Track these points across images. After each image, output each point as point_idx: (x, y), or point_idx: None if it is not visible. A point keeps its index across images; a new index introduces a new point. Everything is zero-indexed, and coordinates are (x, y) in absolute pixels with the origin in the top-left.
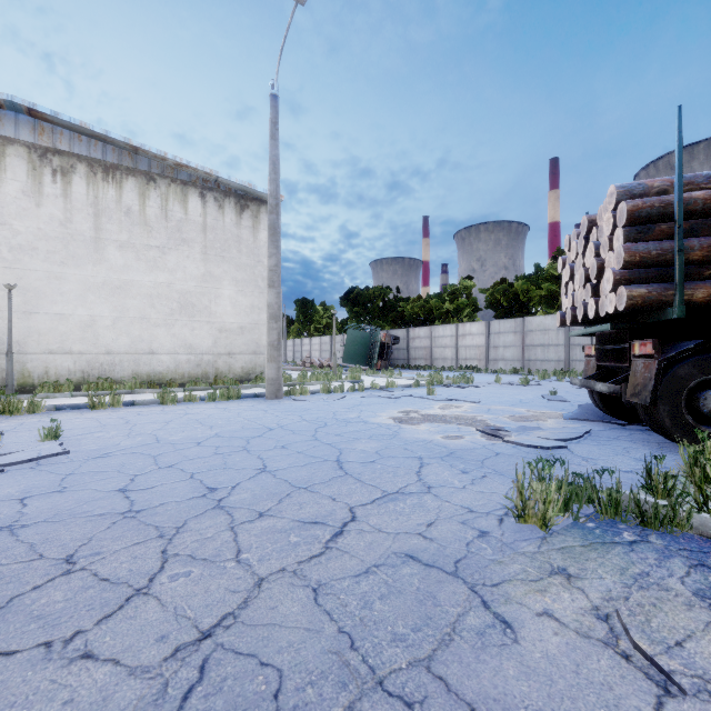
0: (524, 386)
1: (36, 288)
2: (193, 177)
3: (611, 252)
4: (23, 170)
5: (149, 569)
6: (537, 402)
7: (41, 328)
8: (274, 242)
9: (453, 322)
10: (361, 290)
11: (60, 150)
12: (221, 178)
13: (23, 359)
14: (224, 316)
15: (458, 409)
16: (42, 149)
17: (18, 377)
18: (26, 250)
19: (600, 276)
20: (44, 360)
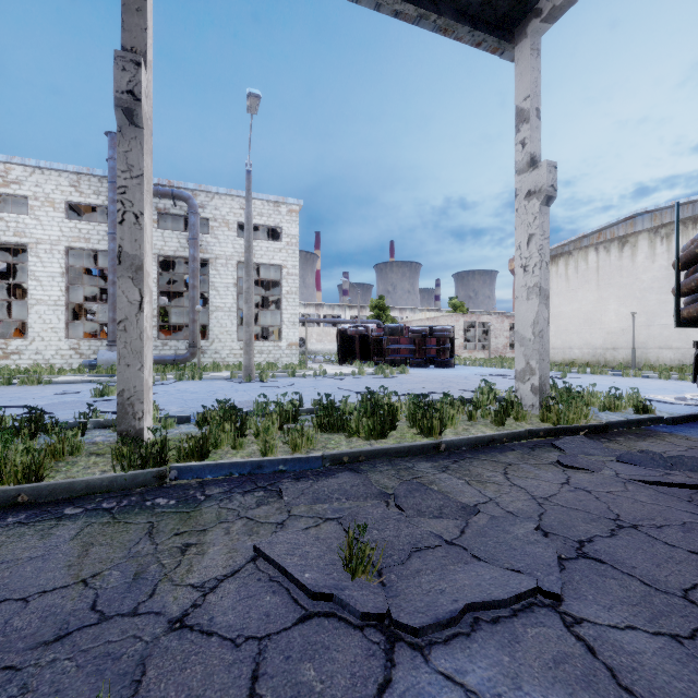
0: None
1: (652, 311)
2: None
3: None
4: (646, 245)
5: (504, 384)
6: None
7: (654, 334)
8: None
9: None
10: None
11: (665, 224)
12: None
13: (646, 352)
14: None
15: None
16: (655, 228)
17: (643, 362)
18: (647, 290)
19: None
20: (656, 352)
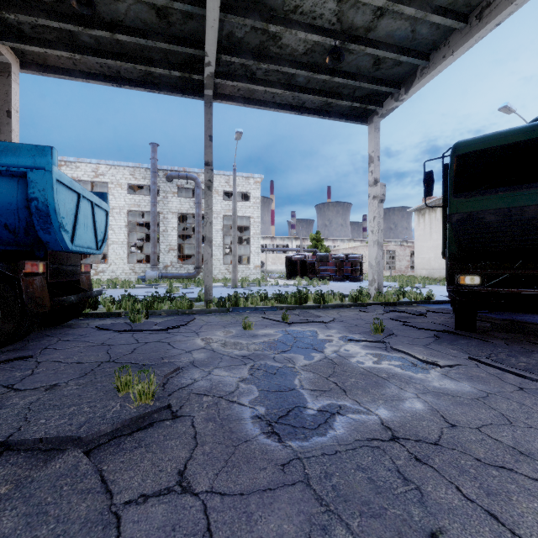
0: None
1: None
2: None
3: None
4: None
5: None
6: None
7: None
8: None
9: None
10: None
11: None
12: None
13: None
14: None
15: None
16: None
17: None
18: None
19: None
20: None
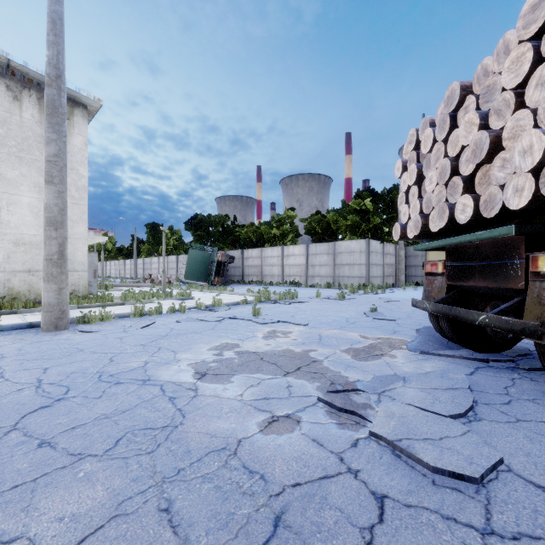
0: (341, 300)
1: None
2: None
3: (524, 110)
4: None
5: None
6: (363, 322)
7: None
8: (54, 125)
9: (280, 245)
10: (204, 217)
11: None
12: (14, 62)
13: None
14: (22, 226)
15: (285, 338)
16: None
17: None
18: None
19: (491, 155)
20: None
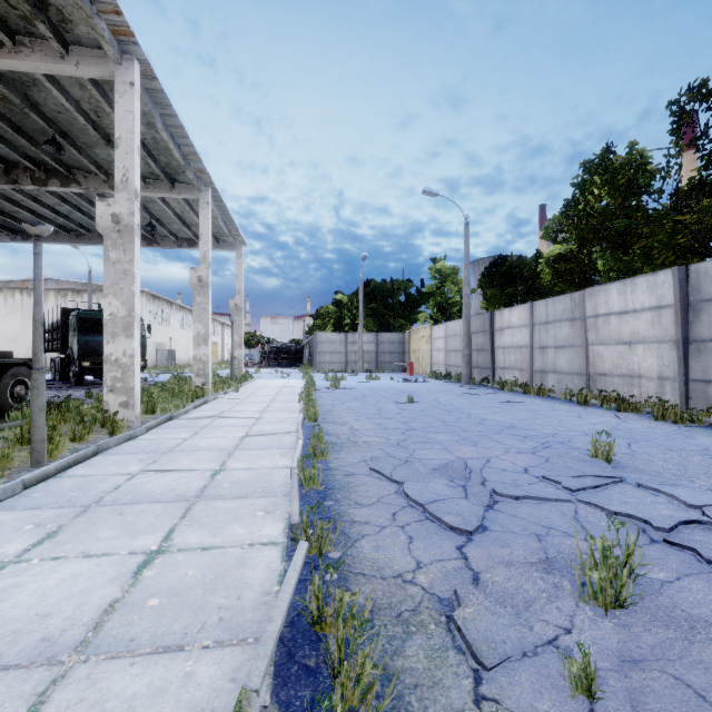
0: None
1: None
2: None
3: None
4: (54, 298)
5: None
6: None
7: None
8: None
9: None
10: None
11: (64, 289)
12: None
13: None
14: None
15: None
16: (59, 290)
17: None
18: None
19: None
20: None
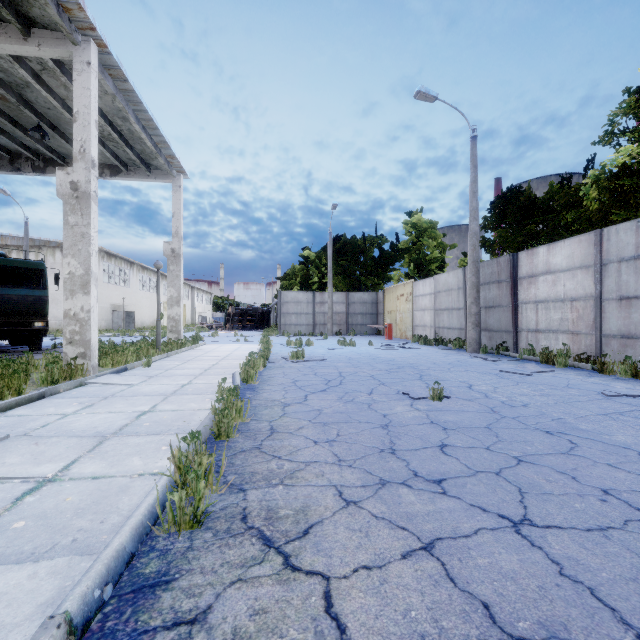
0: None
1: None
2: (58, 243)
3: None
4: None
5: None
6: None
7: None
8: None
9: None
10: None
11: (8, 245)
12: None
13: None
14: None
15: None
16: (3, 246)
17: None
18: None
19: None
20: None
